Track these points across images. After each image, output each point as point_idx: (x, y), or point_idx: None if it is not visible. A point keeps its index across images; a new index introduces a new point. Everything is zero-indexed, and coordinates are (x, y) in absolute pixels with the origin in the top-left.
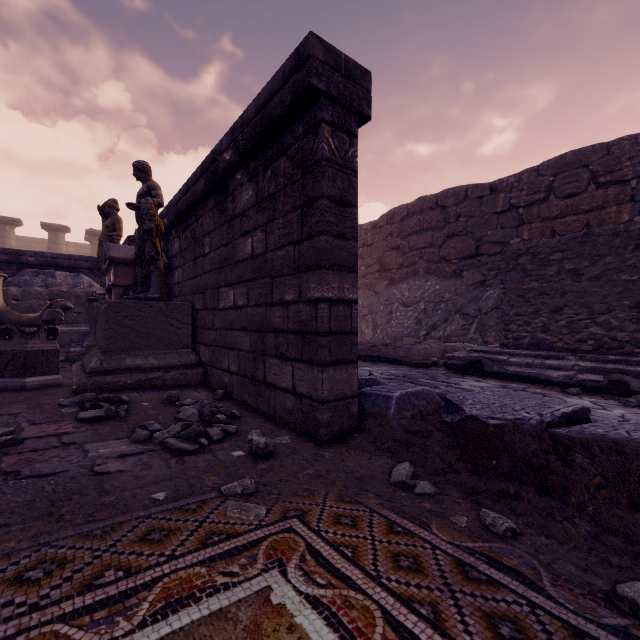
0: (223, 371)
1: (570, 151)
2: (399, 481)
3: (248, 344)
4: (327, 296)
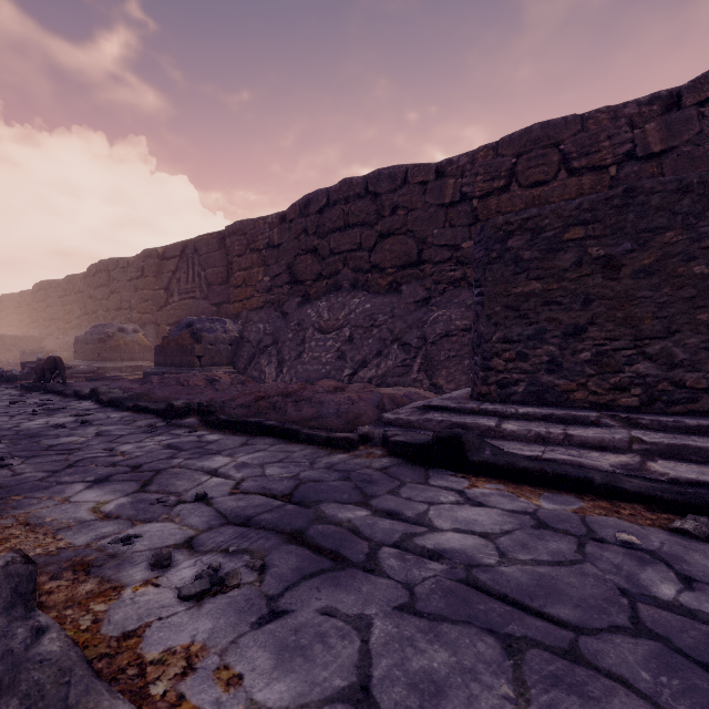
0: None
1: (537, 123)
2: None
3: None
4: None
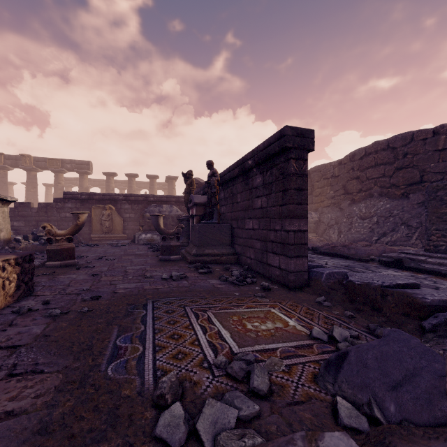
0: (247, 257)
1: None
2: (318, 301)
3: (259, 246)
4: (293, 229)
